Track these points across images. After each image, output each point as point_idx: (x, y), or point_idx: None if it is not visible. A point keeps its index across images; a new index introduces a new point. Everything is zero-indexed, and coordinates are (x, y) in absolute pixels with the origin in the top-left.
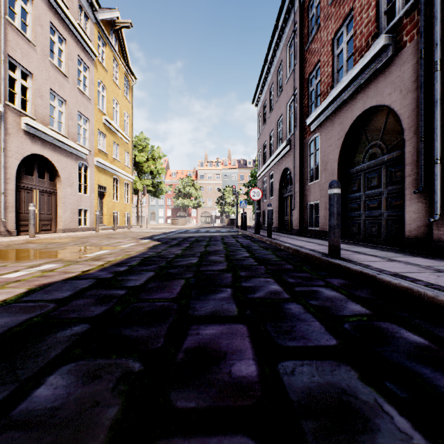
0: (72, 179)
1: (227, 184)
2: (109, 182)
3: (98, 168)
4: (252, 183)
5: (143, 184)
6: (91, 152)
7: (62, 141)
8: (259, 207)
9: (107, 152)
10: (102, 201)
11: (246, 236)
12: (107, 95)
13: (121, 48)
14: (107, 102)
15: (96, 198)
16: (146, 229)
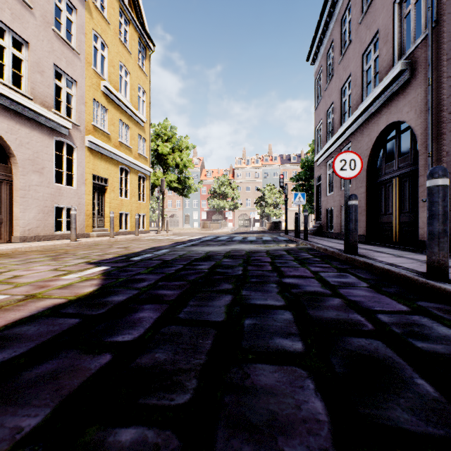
0: (42, 162)
1: (267, 183)
2: (114, 173)
3: (93, 151)
4: (302, 176)
5: (167, 180)
6: (81, 128)
7: (13, 98)
8: (318, 205)
9: (110, 132)
10: (103, 198)
11: (324, 257)
12: (110, 56)
13: (134, 4)
14: (109, 65)
15: (89, 192)
16: (164, 236)
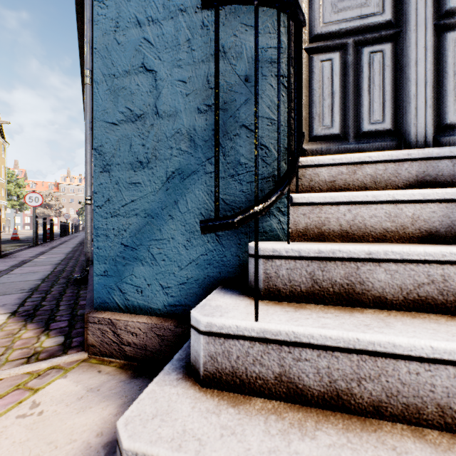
0: None
1: None
2: None
3: None
4: None
5: (11, 204)
6: None
7: None
8: None
9: None
10: None
11: None
12: None
13: (0, 130)
14: None
15: None
16: (19, 233)
